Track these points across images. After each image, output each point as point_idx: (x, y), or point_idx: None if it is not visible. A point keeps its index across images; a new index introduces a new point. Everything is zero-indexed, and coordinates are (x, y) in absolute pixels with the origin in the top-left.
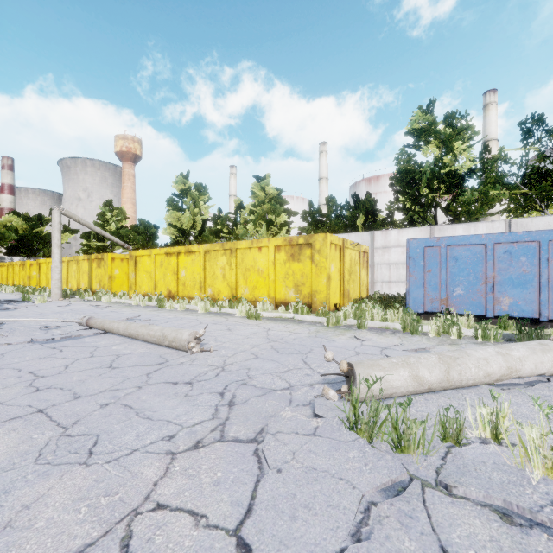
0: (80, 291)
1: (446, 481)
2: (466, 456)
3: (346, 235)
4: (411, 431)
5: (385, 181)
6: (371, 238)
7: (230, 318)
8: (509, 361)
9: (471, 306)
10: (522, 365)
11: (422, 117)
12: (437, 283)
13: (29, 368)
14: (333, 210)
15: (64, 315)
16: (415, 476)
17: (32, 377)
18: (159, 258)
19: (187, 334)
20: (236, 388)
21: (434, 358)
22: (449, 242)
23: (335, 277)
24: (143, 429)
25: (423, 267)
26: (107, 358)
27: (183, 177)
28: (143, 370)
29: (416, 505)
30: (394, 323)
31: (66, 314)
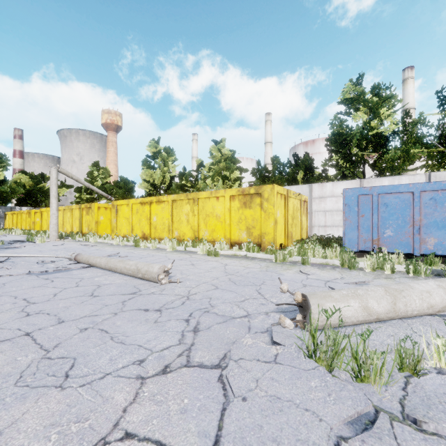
0: (73, 234)
1: (414, 415)
2: (426, 387)
3: (289, 187)
4: (371, 361)
5: (320, 144)
6: (309, 189)
7: (193, 255)
8: None
9: (400, 245)
10: None
11: (352, 88)
12: (370, 226)
13: (24, 296)
14: (277, 167)
15: (58, 252)
16: (379, 408)
17: (25, 303)
18: (135, 207)
19: (157, 268)
20: (200, 315)
21: (380, 290)
22: (380, 191)
23: (281, 222)
24: (116, 352)
25: (357, 212)
26: (90, 287)
27: (155, 142)
28: (119, 298)
29: (389, 442)
30: (333, 260)
31: (60, 252)
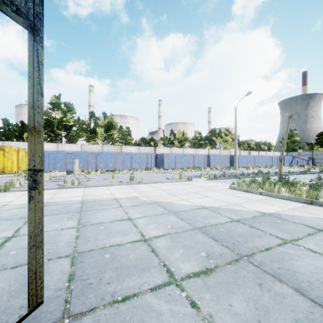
0: None
1: None
2: None
3: (18, 142)
4: None
5: None
6: None
7: None
8: (55, 174)
9: (61, 169)
10: (57, 174)
11: (55, 99)
12: (53, 163)
13: None
14: (8, 126)
15: None
16: None
17: None
18: None
19: None
20: None
21: None
22: (56, 152)
23: (15, 162)
24: None
25: (49, 159)
26: None
27: None
28: None
29: None
30: None
31: None
